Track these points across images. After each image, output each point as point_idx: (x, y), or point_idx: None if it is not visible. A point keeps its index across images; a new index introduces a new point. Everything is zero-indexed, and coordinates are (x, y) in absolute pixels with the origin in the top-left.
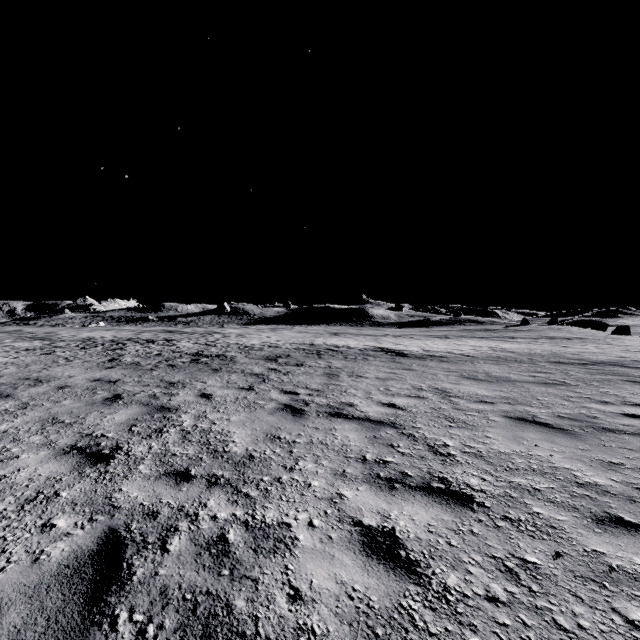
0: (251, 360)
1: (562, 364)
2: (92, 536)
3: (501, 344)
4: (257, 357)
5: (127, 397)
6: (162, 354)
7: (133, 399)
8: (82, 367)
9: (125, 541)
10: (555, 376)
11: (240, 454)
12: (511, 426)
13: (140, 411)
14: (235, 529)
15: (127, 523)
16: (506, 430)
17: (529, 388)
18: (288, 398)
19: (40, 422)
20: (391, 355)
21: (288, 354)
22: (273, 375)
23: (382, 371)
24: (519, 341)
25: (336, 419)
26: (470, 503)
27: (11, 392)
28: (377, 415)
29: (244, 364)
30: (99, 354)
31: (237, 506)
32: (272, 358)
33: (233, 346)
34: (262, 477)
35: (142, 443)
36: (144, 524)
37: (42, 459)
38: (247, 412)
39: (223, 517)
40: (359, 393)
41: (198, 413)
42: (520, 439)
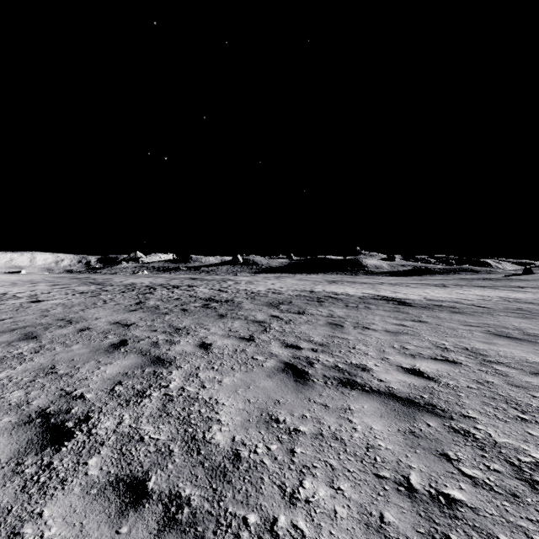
0: (255, 306)
1: None
2: None
3: (511, 294)
4: (261, 303)
5: (131, 344)
6: (180, 298)
7: (135, 346)
8: (111, 309)
9: None
10: None
11: (222, 449)
12: None
13: (134, 363)
14: None
15: None
16: None
17: None
18: (289, 354)
19: (36, 371)
20: (393, 304)
21: (290, 301)
22: (275, 323)
23: (389, 322)
24: (531, 291)
25: (349, 391)
26: None
27: (40, 333)
28: (403, 388)
29: (248, 310)
30: (131, 297)
31: None
32: (275, 304)
33: (241, 292)
34: (246, 514)
35: (114, 413)
36: None
37: None
38: (243, 371)
39: None
40: (370, 351)
41: (190, 369)
42: None
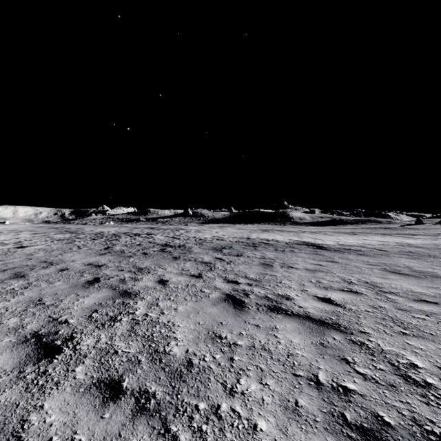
0: (203, 250)
1: None
2: None
3: (405, 240)
4: (207, 248)
5: (103, 280)
6: (141, 244)
7: (106, 283)
8: (85, 253)
9: None
10: None
11: (179, 358)
12: None
13: (107, 295)
14: None
15: None
16: None
17: None
18: (230, 287)
19: (27, 303)
20: (313, 248)
21: (231, 246)
22: (218, 264)
23: (309, 262)
24: (420, 237)
25: (276, 315)
26: None
27: (27, 273)
28: (317, 312)
29: (197, 253)
30: (101, 243)
31: None
32: (218, 249)
33: (191, 239)
34: (197, 403)
35: (93, 334)
36: None
37: (1, 348)
38: (193, 301)
39: None
40: (293, 285)
41: (152, 300)
42: None
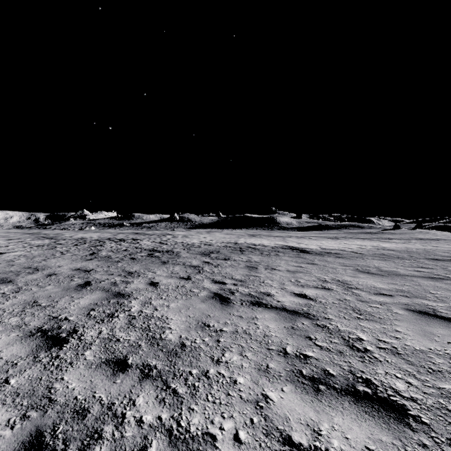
0: (191, 255)
1: (439, 261)
2: (17, 440)
3: (381, 244)
4: (195, 252)
5: (94, 284)
6: (128, 250)
7: (98, 286)
8: (70, 259)
9: (45, 450)
10: (437, 271)
11: (174, 342)
12: (416, 320)
13: (101, 296)
14: (158, 440)
15: (55, 423)
16: (413, 324)
17: (419, 282)
18: (217, 287)
19: (23, 305)
20: (296, 252)
21: (218, 250)
22: (206, 267)
23: (291, 265)
24: (395, 241)
25: (257, 308)
26: (405, 417)
27: (13, 278)
28: (292, 305)
29: (185, 258)
30: (85, 249)
31: (164, 406)
32: (206, 253)
33: (179, 244)
34: (191, 370)
35: (94, 327)
36: (71, 426)
37: (10, 341)
38: (184, 299)
39: (148, 421)
40: (274, 284)
41: (145, 299)
42: (430, 335)
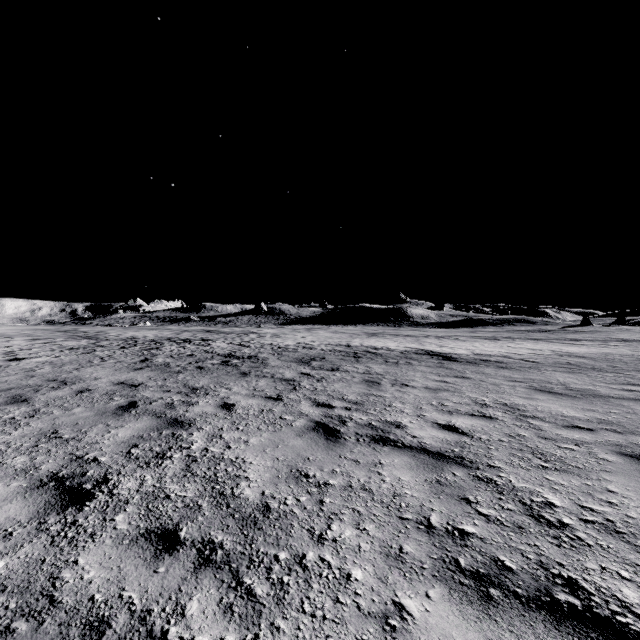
0: (283, 363)
1: None
2: None
3: (565, 347)
4: (290, 359)
5: (142, 405)
6: (194, 355)
7: (147, 408)
8: (112, 368)
9: None
10: None
11: (252, 502)
12: (639, 472)
13: (149, 425)
14: None
15: None
16: (635, 479)
17: (632, 408)
18: (321, 413)
19: (37, 436)
20: (437, 359)
21: (323, 356)
22: (305, 381)
23: (431, 379)
24: (586, 344)
25: (381, 447)
26: None
27: (30, 396)
28: (435, 443)
29: (275, 367)
30: (134, 354)
31: (231, 620)
32: (305, 361)
33: (267, 347)
34: (277, 552)
35: (135, 474)
36: None
37: (8, 494)
38: (270, 431)
39: None
40: (407, 408)
41: (213, 431)
42: None
